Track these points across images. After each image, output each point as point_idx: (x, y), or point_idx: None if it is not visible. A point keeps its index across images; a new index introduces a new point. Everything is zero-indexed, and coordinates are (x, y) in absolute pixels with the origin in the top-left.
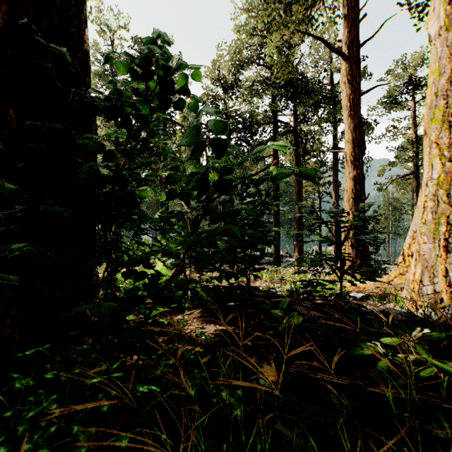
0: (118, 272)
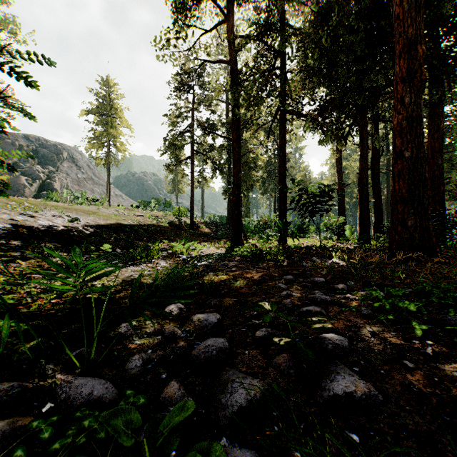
0: (453, 235)
